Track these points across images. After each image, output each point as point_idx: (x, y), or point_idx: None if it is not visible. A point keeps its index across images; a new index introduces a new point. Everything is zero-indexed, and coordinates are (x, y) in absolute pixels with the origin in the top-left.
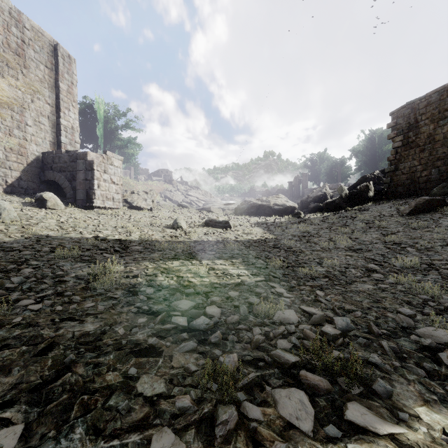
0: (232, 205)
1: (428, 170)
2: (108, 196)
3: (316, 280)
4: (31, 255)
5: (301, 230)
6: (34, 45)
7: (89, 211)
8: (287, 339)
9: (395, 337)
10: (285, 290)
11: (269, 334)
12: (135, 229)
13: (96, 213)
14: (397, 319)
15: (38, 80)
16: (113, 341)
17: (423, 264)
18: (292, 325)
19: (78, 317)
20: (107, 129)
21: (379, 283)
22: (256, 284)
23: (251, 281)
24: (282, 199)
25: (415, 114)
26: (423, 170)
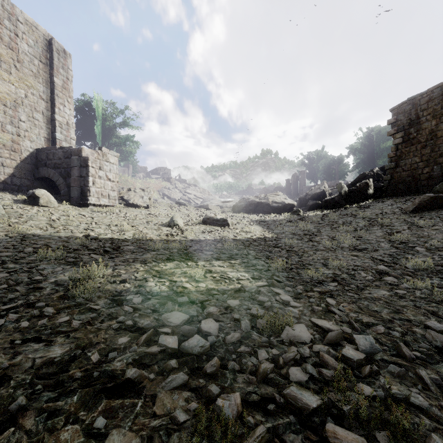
0: (229, 203)
1: (430, 167)
2: (103, 193)
3: (324, 284)
4: (10, 257)
5: (301, 228)
6: (28, 39)
7: (83, 209)
8: (301, 368)
9: (433, 363)
10: (292, 298)
11: (277, 359)
12: (129, 228)
13: (90, 210)
14: (428, 336)
15: (32, 75)
16: (82, 372)
17: (437, 265)
18: (306, 347)
19: (45, 336)
20: (105, 126)
21: (394, 288)
22: (258, 290)
23: (252, 285)
24: (280, 196)
25: (416, 110)
26: (425, 167)
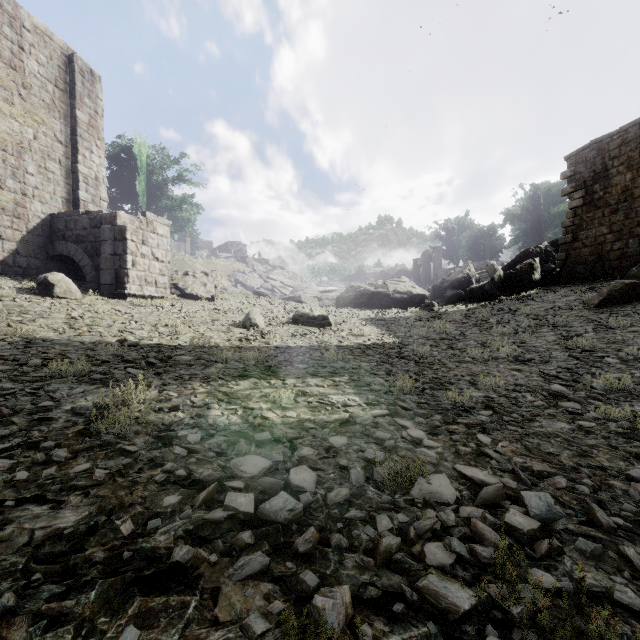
0: (332, 293)
1: (623, 240)
2: (148, 279)
3: (473, 413)
4: (7, 373)
5: (437, 330)
6: (38, 55)
7: (119, 302)
8: (443, 543)
9: None
10: (425, 433)
11: (406, 530)
12: (185, 329)
13: (129, 304)
14: (633, 493)
15: (45, 107)
16: (105, 551)
17: (638, 384)
18: (450, 510)
19: (51, 495)
20: (151, 182)
21: (576, 418)
22: (375, 421)
23: (366, 415)
24: (406, 283)
25: (603, 158)
26: (616, 240)
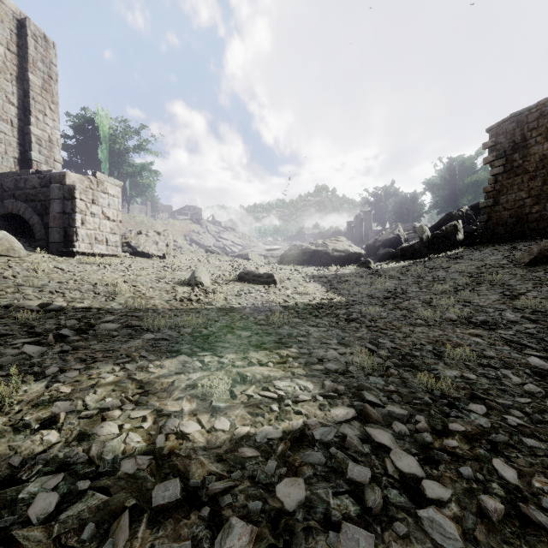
0: (276, 251)
1: (541, 204)
2: (98, 237)
3: (461, 409)
4: None
5: (379, 288)
6: None
7: (66, 259)
8: None
9: None
10: (417, 460)
11: None
12: (124, 289)
13: (76, 261)
14: None
15: None
16: None
17: None
18: None
19: None
20: (113, 151)
21: None
22: (340, 434)
23: (326, 419)
24: (343, 242)
25: (522, 129)
26: (534, 204)
